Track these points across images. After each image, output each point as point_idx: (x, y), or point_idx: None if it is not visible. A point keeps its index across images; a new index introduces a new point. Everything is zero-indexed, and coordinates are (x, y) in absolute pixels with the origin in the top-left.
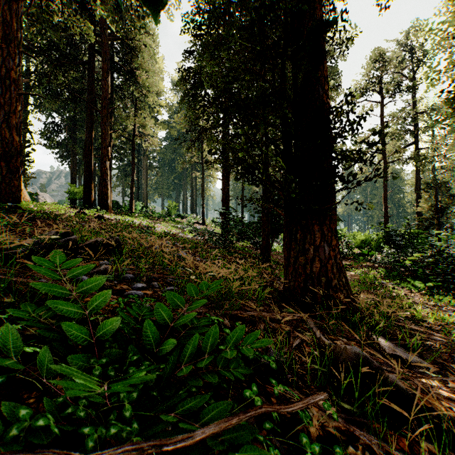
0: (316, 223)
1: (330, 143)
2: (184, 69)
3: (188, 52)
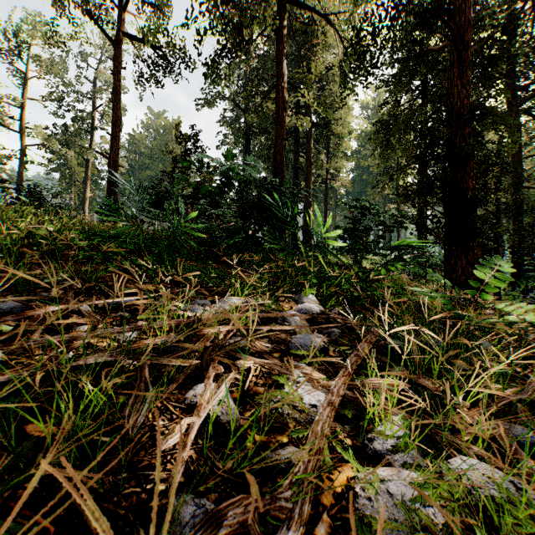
0: (463, 254)
1: (473, 207)
2: (378, 122)
3: (382, 102)
